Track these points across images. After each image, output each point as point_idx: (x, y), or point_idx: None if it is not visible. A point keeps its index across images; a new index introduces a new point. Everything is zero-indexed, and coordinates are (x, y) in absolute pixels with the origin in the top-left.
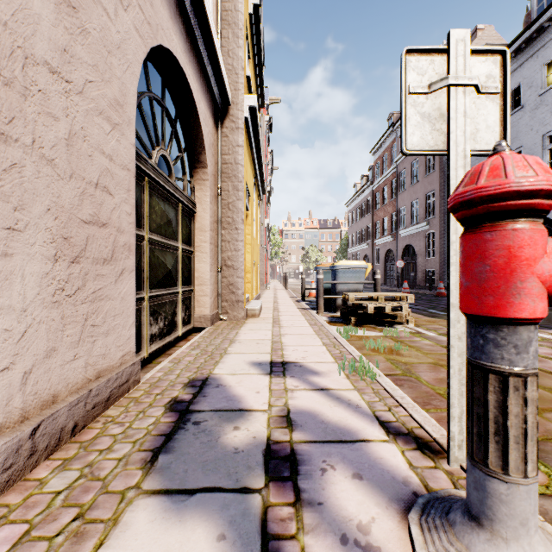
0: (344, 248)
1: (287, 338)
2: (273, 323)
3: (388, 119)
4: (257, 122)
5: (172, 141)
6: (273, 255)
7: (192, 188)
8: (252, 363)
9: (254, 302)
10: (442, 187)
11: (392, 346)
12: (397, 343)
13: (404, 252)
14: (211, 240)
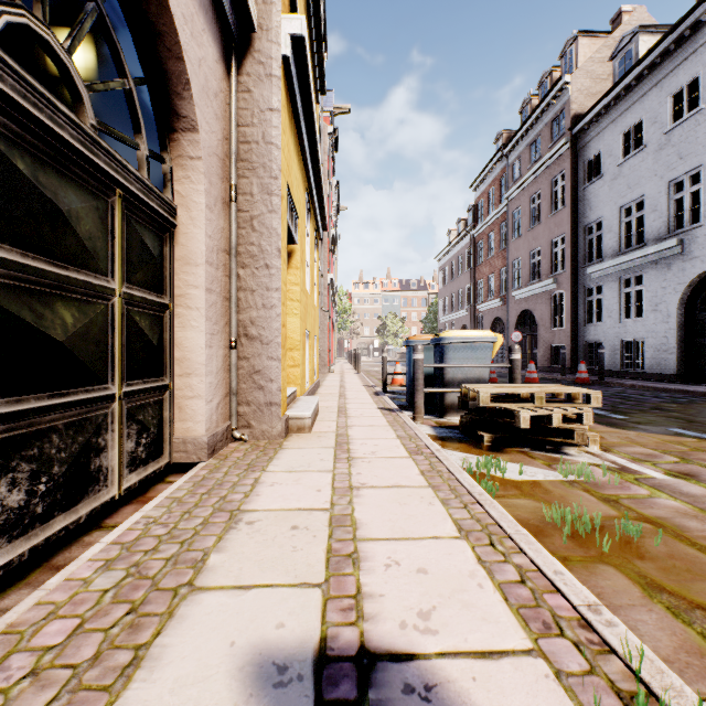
0: (434, 317)
1: (367, 503)
2: (337, 449)
3: (495, 141)
4: (308, 76)
5: (83, 27)
6: (340, 326)
7: (167, 174)
8: (253, 670)
9: (304, 400)
10: (576, 230)
11: (607, 519)
12: (611, 508)
13: (519, 321)
14: (211, 284)
